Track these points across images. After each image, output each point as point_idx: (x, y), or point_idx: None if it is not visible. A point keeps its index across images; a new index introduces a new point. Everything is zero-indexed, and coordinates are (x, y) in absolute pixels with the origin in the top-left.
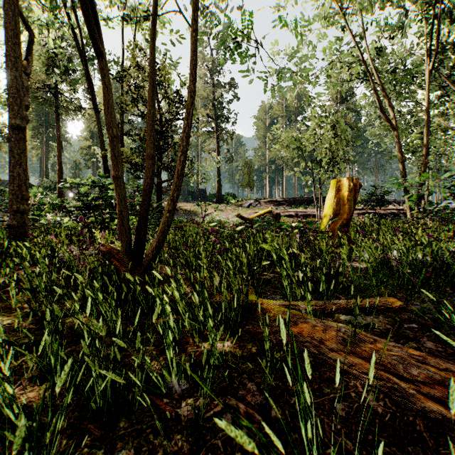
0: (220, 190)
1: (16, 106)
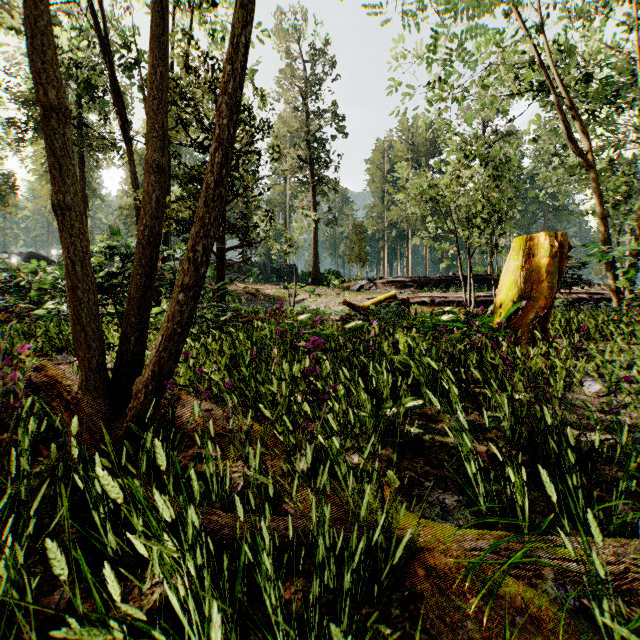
0: (317, 266)
1: None
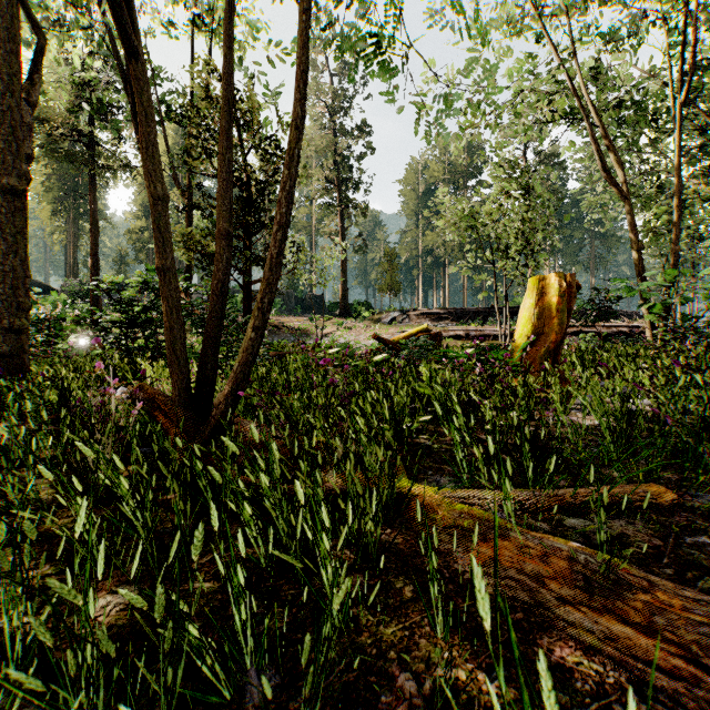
0: (345, 296)
1: (9, 155)
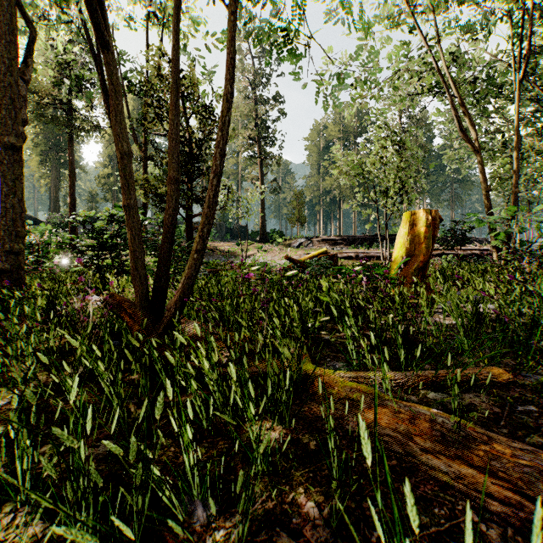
0: (264, 226)
1: (9, 120)
